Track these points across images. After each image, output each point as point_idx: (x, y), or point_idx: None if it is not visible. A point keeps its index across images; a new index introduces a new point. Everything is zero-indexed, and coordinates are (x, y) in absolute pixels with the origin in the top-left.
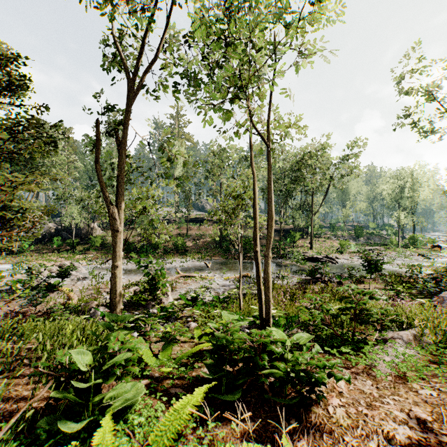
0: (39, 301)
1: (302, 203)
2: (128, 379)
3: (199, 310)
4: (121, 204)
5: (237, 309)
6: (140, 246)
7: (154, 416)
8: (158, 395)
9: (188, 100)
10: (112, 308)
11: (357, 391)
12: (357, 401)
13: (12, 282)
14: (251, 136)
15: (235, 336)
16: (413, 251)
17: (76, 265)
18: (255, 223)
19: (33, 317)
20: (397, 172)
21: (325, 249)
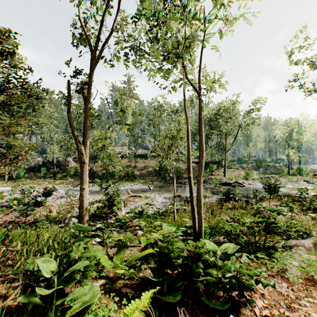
0: (28, 213)
1: (218, 143)
2: (87, 282)
3: (144, 221)
4: (87, 143)
5: (172, 221)
6: (101, 174)
7: (107, 315)
8: (112, 295)
9: (136, 67)
10: (80, 219)
11: (275, 292)
12: (278, 303)
13: (11, 200)
14: (184, 89)
15: (174, 246)
16: (300, 178)
17: (56, 188)
18: (189, 155)
19: (23, 225)
20: (287, 121)
21: (235, 177)
